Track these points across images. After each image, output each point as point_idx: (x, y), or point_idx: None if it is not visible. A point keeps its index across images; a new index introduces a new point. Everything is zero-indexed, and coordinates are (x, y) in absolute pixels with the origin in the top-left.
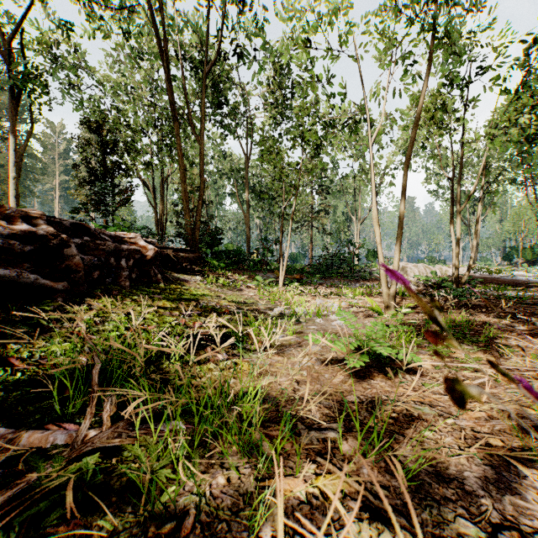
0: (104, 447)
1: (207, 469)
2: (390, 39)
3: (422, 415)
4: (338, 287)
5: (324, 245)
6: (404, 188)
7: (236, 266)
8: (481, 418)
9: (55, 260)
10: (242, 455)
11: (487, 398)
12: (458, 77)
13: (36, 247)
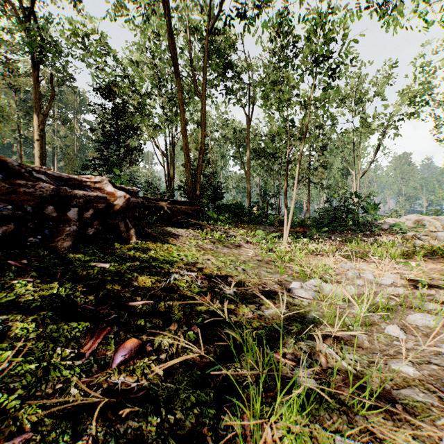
0: None
1: None
2: None
3: None
4: (351, 242)
5: (327, 198)
6: None
7: (237, 219)
8: None
9: None
10: None
11: None
12: None
13: None
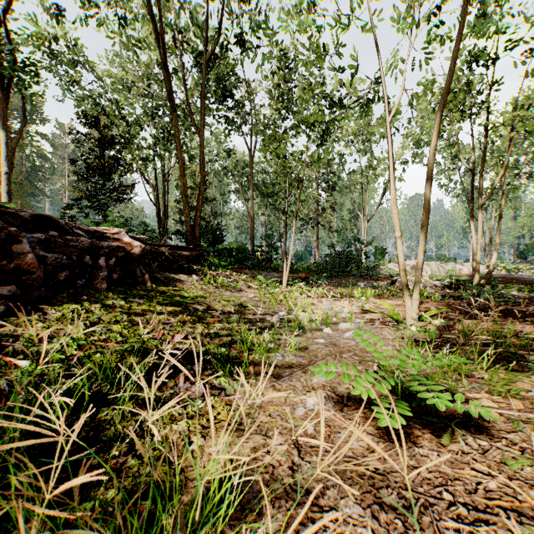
0: None
1: None
2: None
3: None
4: (346, 286)
5: (331, 243)
6: (431, 171)
7: (239, 265)
8: None
9: (1, 258)
10: None
11: None
12: (483, 54)
13: None
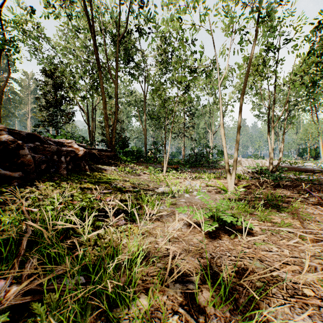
0: (20, 302)
1: (95, 320)
2: (231, 17)
3: (255, 269)
4: (199, 173)
5: (192, 147)
6: (240, 112)
7: (138, 160)
8: (296, 271)
9: (13, 157)
10: (123, 307)
11: (299, 254)
12: (273, 45)
13: (0, 149)
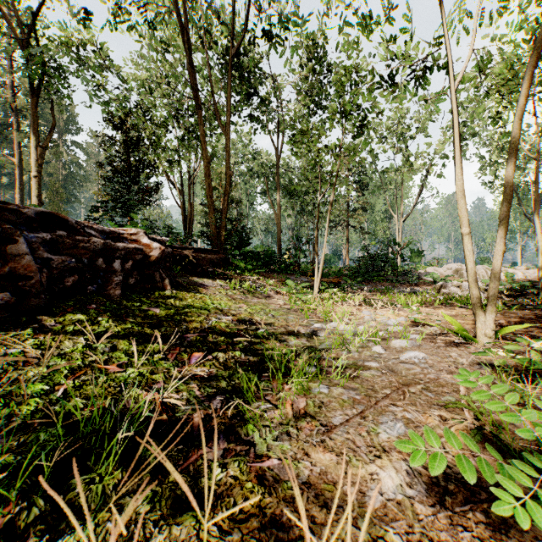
0: None
1: None
2: None
3: None
4: (384, 292)
5: (364, 245)
6: (515, 148)
7: (266, 269)
8: None
9: None
10: None
11: None
12: None
13: None
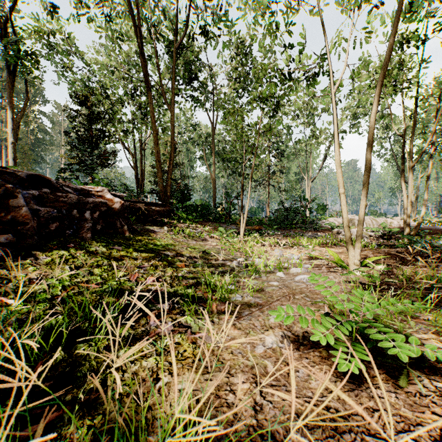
0: None
1: None
2: None
3: None
4: (293, 237)
5: (280, 200)
6: (372, 135)
7: (203, 219)
8: None
9: None
10: None
11: None
12: (413, 35)
13: None
